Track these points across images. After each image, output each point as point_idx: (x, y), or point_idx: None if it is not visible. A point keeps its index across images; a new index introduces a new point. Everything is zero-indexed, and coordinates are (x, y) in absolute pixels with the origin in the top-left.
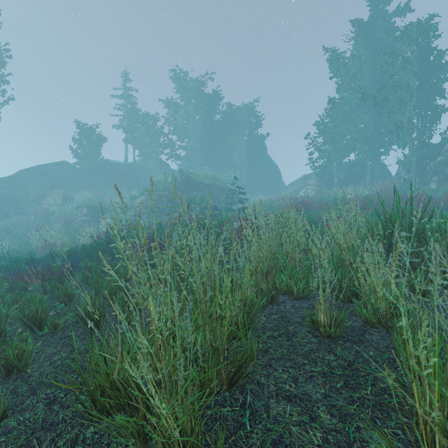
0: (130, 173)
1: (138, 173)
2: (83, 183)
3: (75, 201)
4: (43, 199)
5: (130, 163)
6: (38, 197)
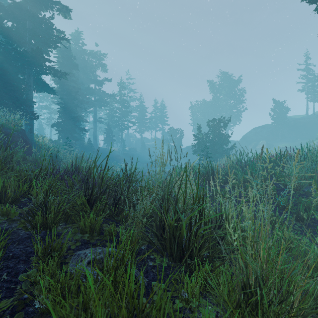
0: (310, 123)
1: (317, 121)
2: (276, 134)
3: (272, 146)
4: (257, 146)
5: (310, 115)
6: (254, 145)
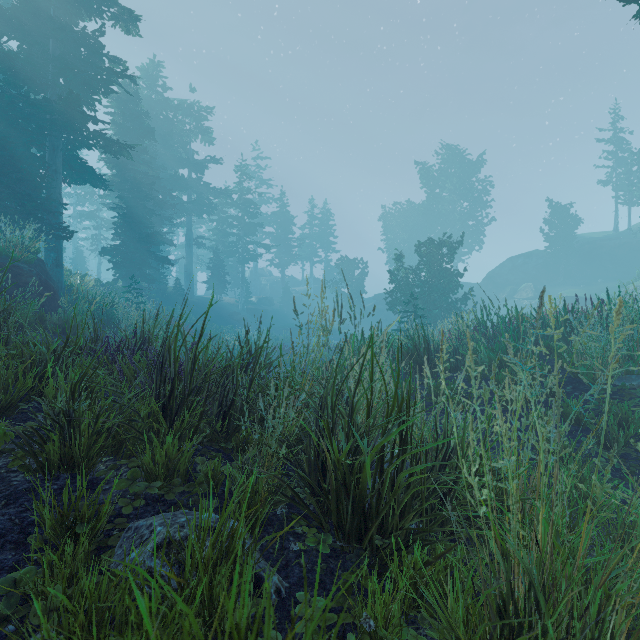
0: (622, 247)
1: (637, 245)
2: (555, 271)
3: (546, 293)
4: (516, 294)
5: (622, 232)
6: (511, 292)
